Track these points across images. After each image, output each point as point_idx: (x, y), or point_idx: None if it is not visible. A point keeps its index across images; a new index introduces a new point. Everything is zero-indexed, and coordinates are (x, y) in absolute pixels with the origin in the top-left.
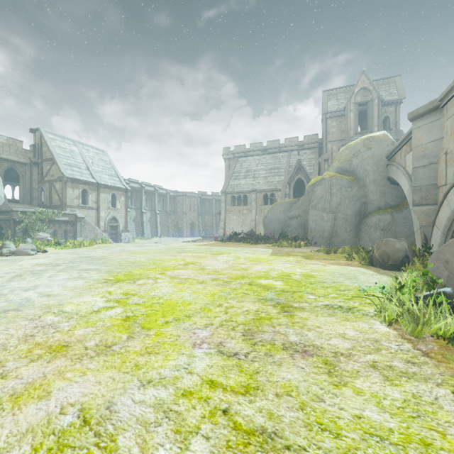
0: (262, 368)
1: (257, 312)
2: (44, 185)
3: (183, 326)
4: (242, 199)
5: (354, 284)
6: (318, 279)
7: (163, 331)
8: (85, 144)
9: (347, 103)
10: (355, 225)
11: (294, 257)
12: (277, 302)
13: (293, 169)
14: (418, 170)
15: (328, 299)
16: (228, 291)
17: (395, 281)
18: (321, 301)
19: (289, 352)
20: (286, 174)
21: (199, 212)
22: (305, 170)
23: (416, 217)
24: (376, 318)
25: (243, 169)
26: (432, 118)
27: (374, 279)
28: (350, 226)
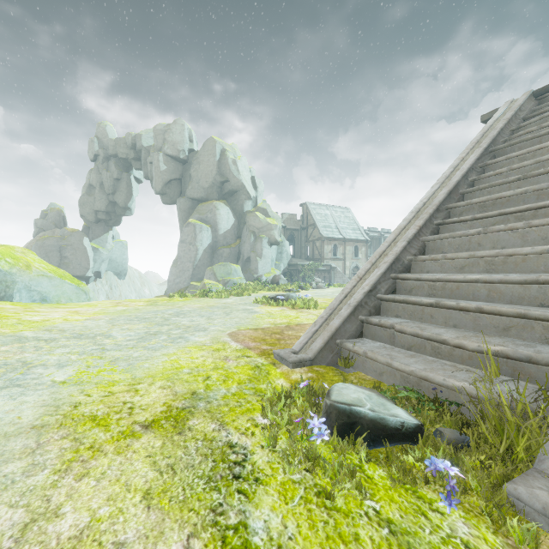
0: None
1: None
2: (308, 244)
3: None
4: None
5: None
6: None
7: None
8: (334, 206)
9: None
10: None
11: None
12: None
13: None
14: None
15: None
16: None
17: None
18: None
19: None
20: None
21: None
22: None
23: None
24: None
25: None
26: None
27: None
28: None
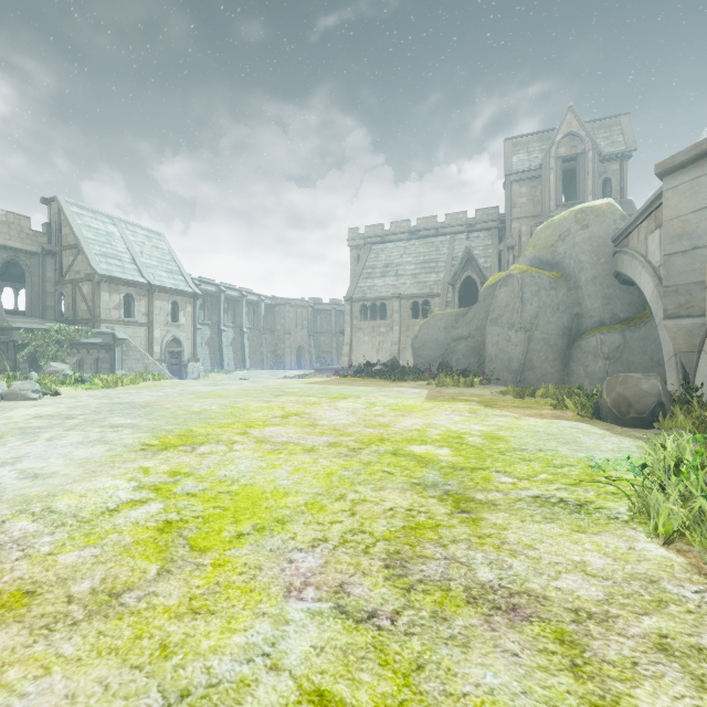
0: (429, 655)
1: (409, 512)
2: (64, 287)
3: (270, 545)
4: (378, 310)
5: (576, 453)
6: (512, 443)
7: (230, 556)
8: (130, 222)
9: (544, 157)
10: (562, 350)
11: (464, 404)
12: (444, 491)
13: (459, 261)
14: (672, 259)
15: (537, 483)
16: (357, 467)
17: (668, 456)
18: (525, 488)
19: (482, 611)
20: (447, 271)
21: (311, 330)
22: (478, 264)
23: (670, 337)
24: (635, 527)
25: (380, 263)
26: (697, 171)
27: (608, 445)
28: (554, 352)
